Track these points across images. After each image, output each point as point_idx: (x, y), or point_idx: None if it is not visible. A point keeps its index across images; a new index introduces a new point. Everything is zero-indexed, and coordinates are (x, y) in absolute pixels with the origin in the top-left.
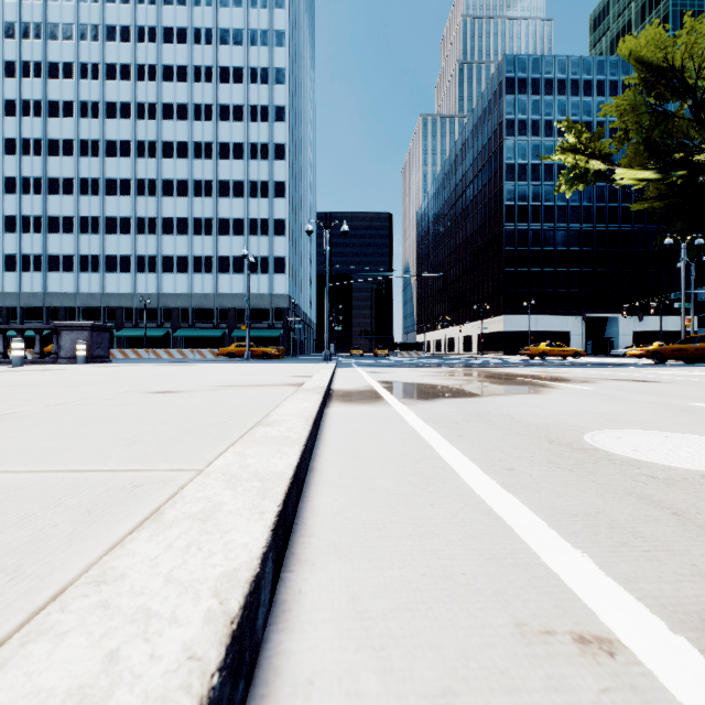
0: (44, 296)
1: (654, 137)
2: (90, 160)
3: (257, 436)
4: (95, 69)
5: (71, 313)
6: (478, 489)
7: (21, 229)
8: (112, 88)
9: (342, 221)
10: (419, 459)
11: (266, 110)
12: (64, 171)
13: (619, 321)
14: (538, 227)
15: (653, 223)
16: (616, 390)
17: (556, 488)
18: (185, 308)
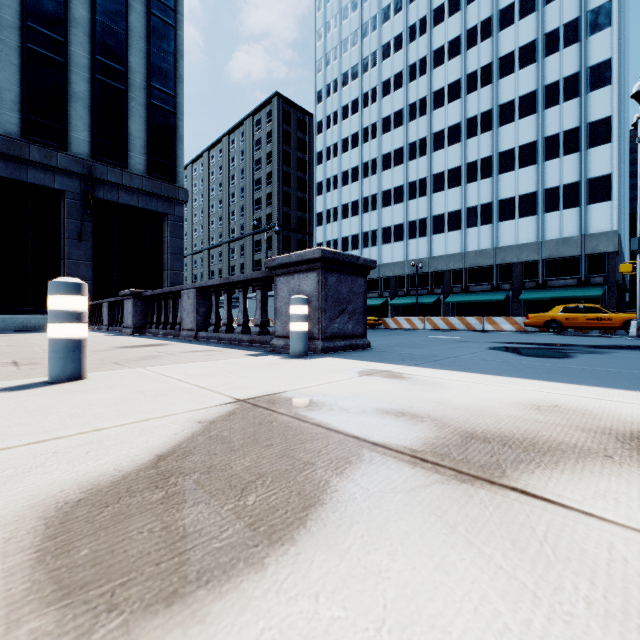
0: None
1: None
2: (370, 143)
3: None
4: (373, 58)
5: None
6: None
7: (325, 221)
8: (387, 66)
9: None
10: None
11: None
12: (352, 162)
13: None
14: None
15: None
16: None
17: None
18: (457, 270)
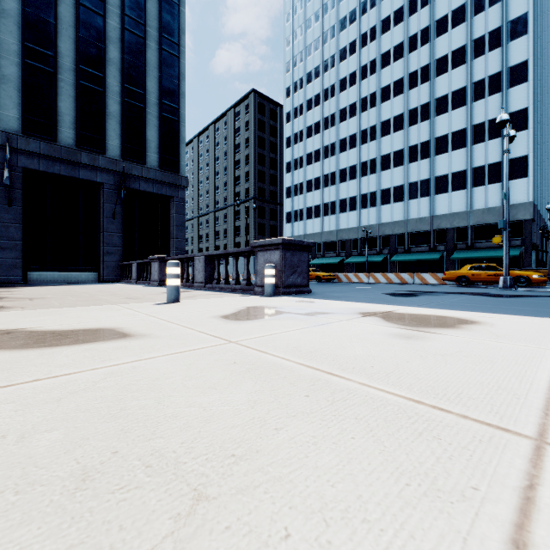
0: (304, 237)
1: None
2: (329, 130)
3: None
4: (332, 60)
5: (318, 247)
6: None
7: (293, 194)
8: (343, 67)
9: None
10: None
11: None
12: (314, 146)
13: None
14: None
15: None
16: None
17: None
18: (401, 235)
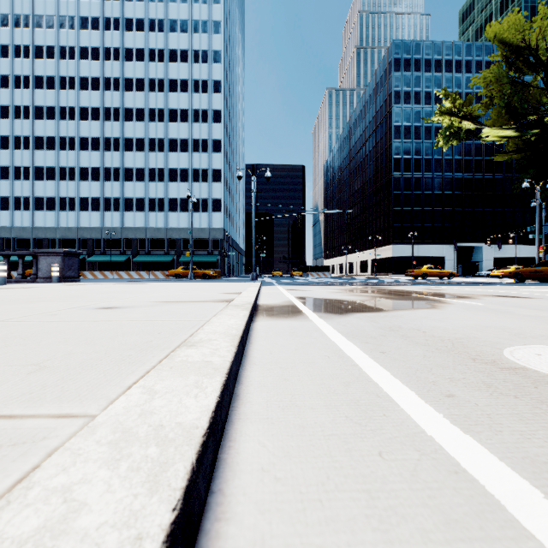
0: (31, 230)
1: (514, 102)
2: (68, 122)
3: (176, 362)
4: (71, 51)
5: (52, 243)
6: (427, 427)
7: (13, 177)
8: (85, 66)
9: (265, 169)
10: (349, 382)
11: (206, 84)
12: (47, 131)
13: (483, 249)
14: (419, 175)
15: (510, 172)
16: (500, 305)
17: (516, 425)
18: (142, 239)
